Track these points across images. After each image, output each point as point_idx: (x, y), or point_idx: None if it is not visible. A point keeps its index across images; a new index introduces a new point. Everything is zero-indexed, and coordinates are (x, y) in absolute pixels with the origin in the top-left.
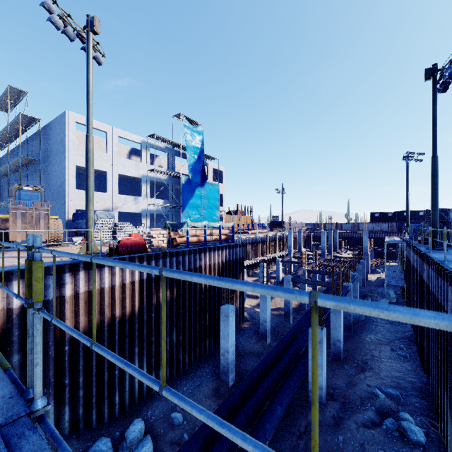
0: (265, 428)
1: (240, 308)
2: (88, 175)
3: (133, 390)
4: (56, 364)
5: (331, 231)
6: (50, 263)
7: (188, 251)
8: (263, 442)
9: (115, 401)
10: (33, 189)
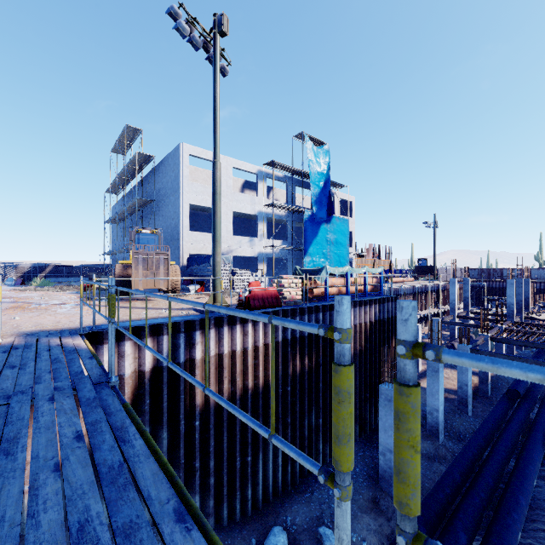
0: None
1: None
2: (215, 210)
3: (267, 484)
4: (186, 441)
5: (521, 280)
6: (179, 318)
7: (329, 305)
8: None
9: (247, 495)
10: (151, 232)
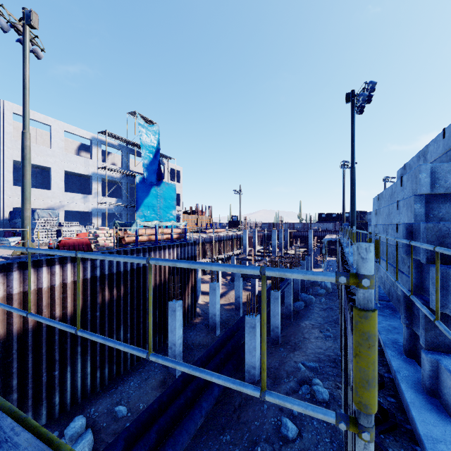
0: (201, 406)
1: (192, 305)
2: (24, 173)
3: (76, 390)
4: None
5: (282, 230)
6: None
7: (137, 249)
8: (199, 418)
9: (55, 402)
10: None
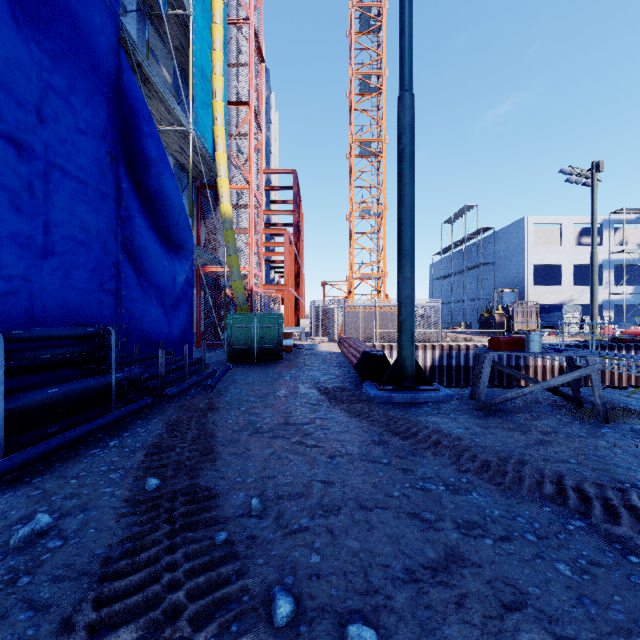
0: None
1: None
2: (593, 281)
3: None
4: None
5: None
6: (575, 343)
7: None
8: None
9: None
10: (510, 291)
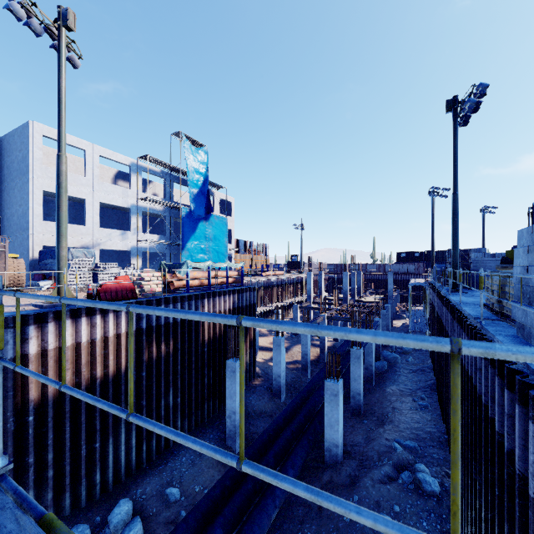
0: (274, 494)
1: (251, 363)
2: (60, 204)
3: (119, 466)
4: (16, 439)
5: (354, 272)
6: (8, 314)
7: (188, 296)
8: (272, 510)
9: (95, 480)
10: None
